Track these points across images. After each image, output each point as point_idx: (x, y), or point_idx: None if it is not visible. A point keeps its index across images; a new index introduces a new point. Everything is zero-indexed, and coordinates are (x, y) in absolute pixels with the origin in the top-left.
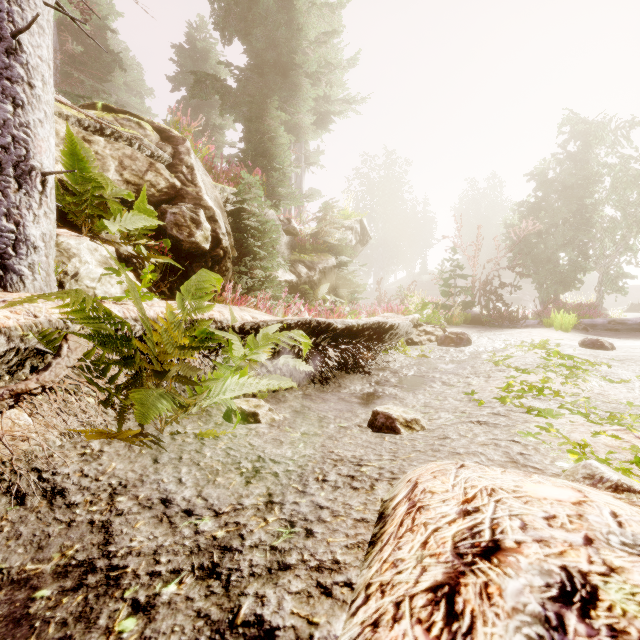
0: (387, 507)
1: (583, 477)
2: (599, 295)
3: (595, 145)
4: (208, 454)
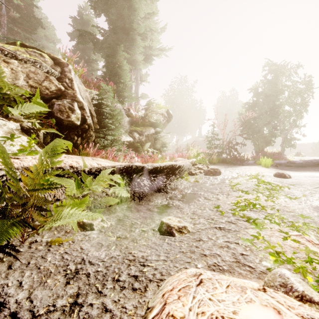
0: (146, 318)
1: (280, 285)
2: (282, 148)
3: (280, 76)
4: (49, 259)
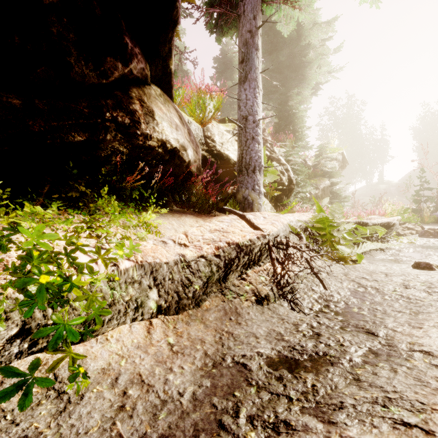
0: None
1: None
2: None
3: None
4: (359, 269)
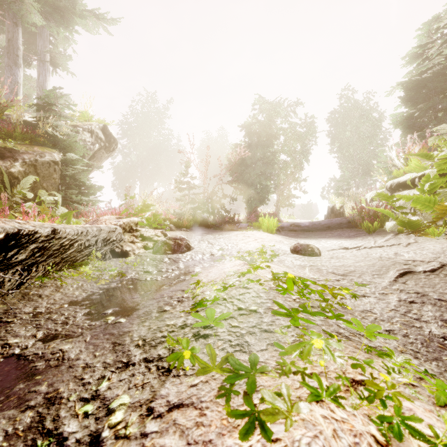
0: None
1: None
2: (277, 208)
3: (275, 116)
4: None
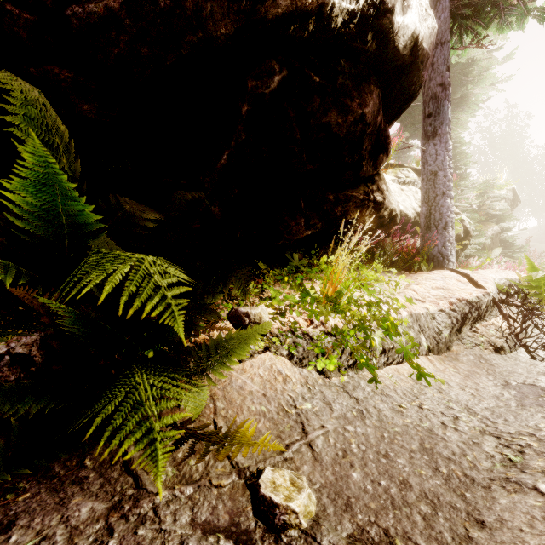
0: None
1: None
2: None
3: None
4: None
